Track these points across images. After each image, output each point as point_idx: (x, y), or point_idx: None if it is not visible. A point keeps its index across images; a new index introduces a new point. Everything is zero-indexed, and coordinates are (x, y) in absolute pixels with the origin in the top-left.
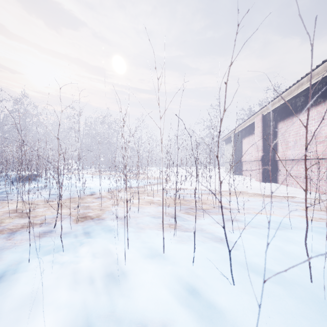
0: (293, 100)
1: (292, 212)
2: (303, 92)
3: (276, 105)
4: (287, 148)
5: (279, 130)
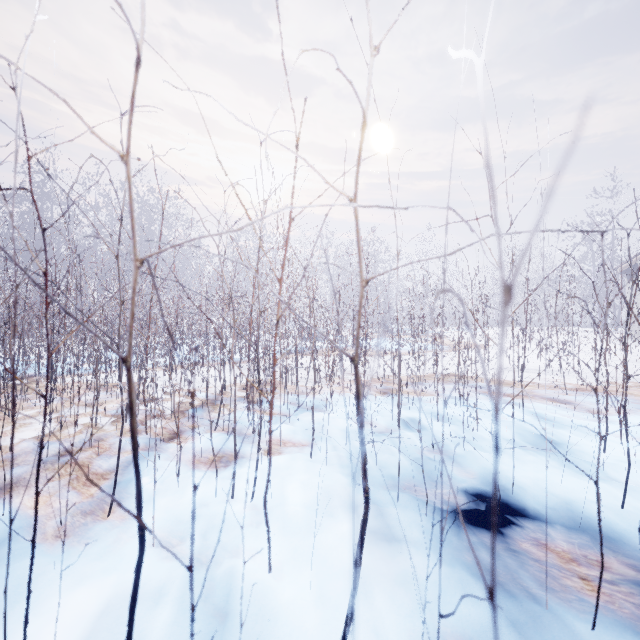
0: None
1: None
2: None
3: None
4: None
5: None
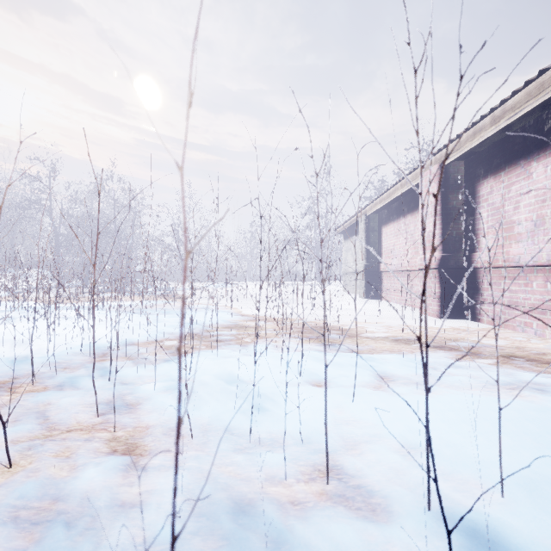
0: (529, 120)
1: None
2: None
3: (484, 134)
4: (511, 240)
5: (482, 198)
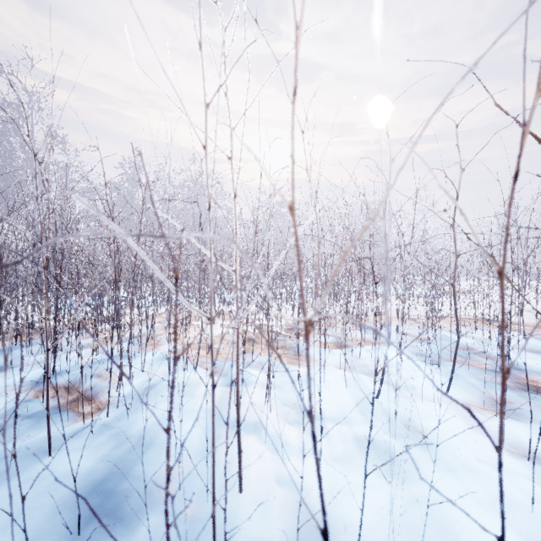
0: None
1: None
2: None
3: None
4: None
5: None
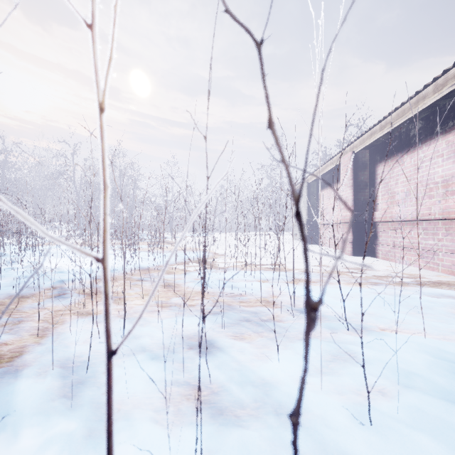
0: (403, 128)
1: (450, 326)
2: (423, 112)
3: (376, 136)
4: (394, 204)
5: (379, 176)
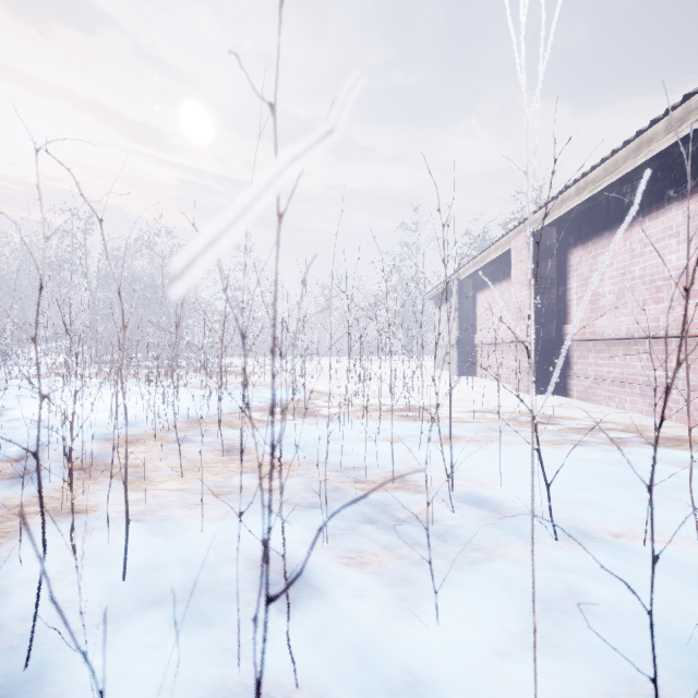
0: (612, 192)
1: None
2: (646, 165)
3: (570, 204)
4: (597, 312)
5: (572, 268)
